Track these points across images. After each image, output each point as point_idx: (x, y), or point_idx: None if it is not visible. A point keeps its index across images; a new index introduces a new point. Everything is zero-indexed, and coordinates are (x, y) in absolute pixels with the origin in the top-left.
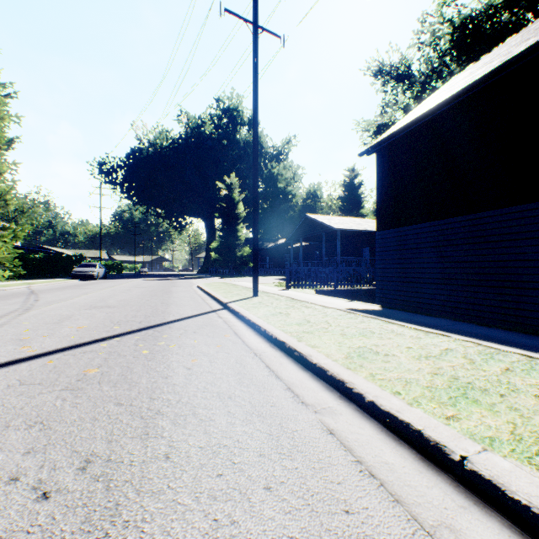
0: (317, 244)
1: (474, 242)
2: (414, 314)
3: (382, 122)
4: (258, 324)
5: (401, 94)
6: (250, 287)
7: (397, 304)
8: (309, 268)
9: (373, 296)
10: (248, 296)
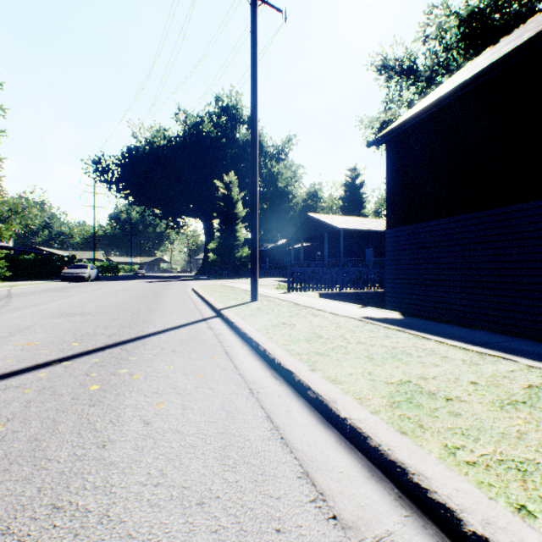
0: (319, 245)
1: (504, 240)
2: (447, 325)
3: (386, 119)
4: (255, 341)
5: (405, 90)
6: (249, 290)
7: (411, 309)
8: (312, 269)
9: (381, 299)
10: (245, 300)
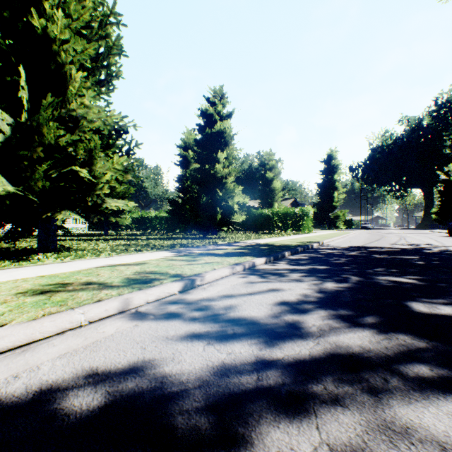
0: None
1: None
2: None
3: None
4: None
5: None
6: None
7: None
8: None
9: None
10: None
